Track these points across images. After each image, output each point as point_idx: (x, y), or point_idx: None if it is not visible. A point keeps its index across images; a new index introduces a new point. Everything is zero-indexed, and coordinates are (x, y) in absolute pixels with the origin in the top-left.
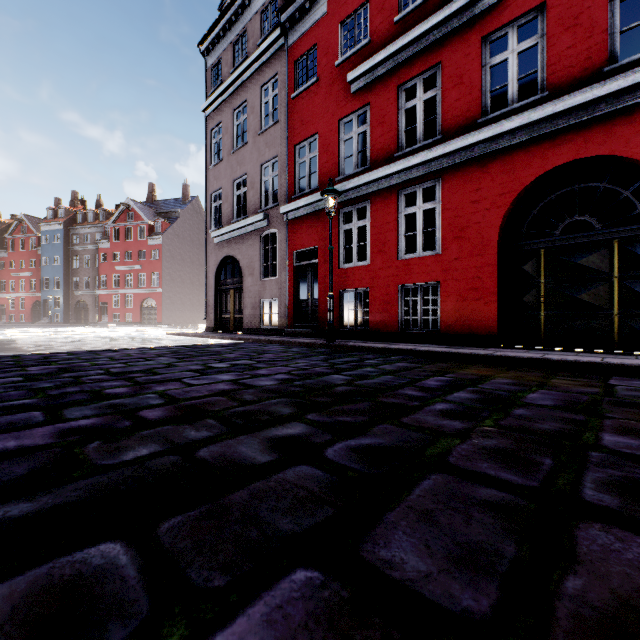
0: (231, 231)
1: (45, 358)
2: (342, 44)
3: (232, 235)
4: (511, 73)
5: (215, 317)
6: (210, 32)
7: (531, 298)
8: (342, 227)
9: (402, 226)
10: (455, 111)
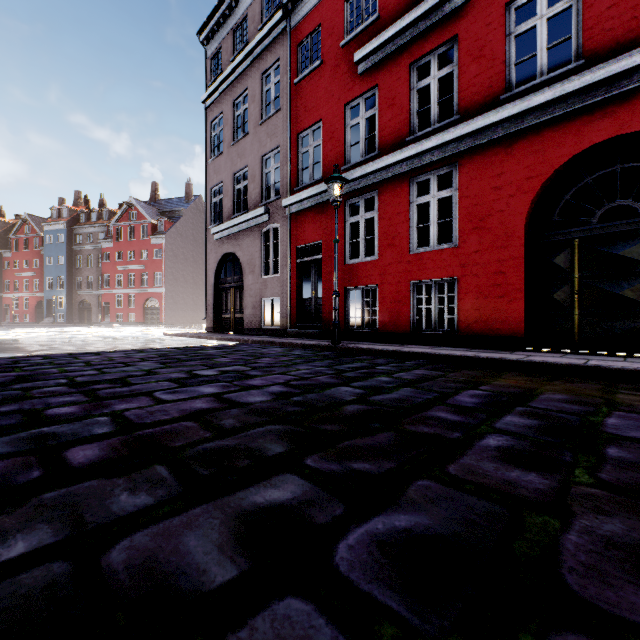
0: (231, 227)
1: (14, 363)
2: (348, 23)
3: (232, 231)
4: (540, 42)
5: (215, 317)
6: (210, 19)
7: (563, 295)
8: (348, 220)
9: (414, 217)
10: (474, 88)
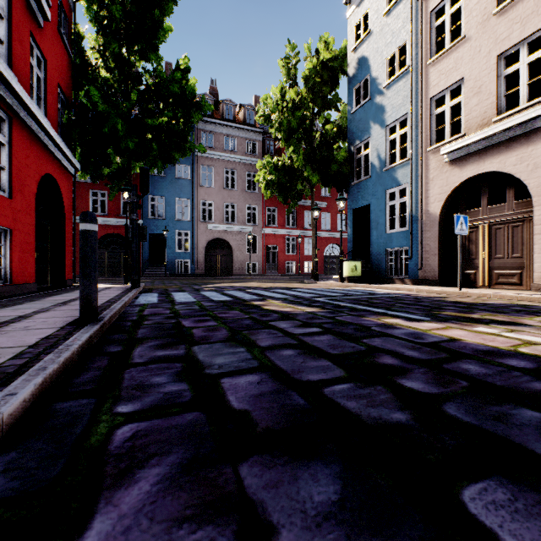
0: None
1: None
2: None
3: None
4: (99, 204)
5: None
6: None
7: (104, 265)
8: None
9: None
10: (81, 206)
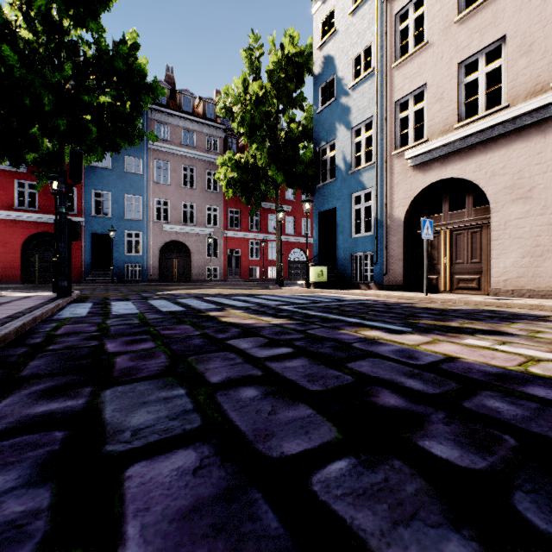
0: None
1: None
2: None
3: None
4: (27, 197)
5: None
6: None
7: (34, 269)
8: None
9: None
10: (3, 199)
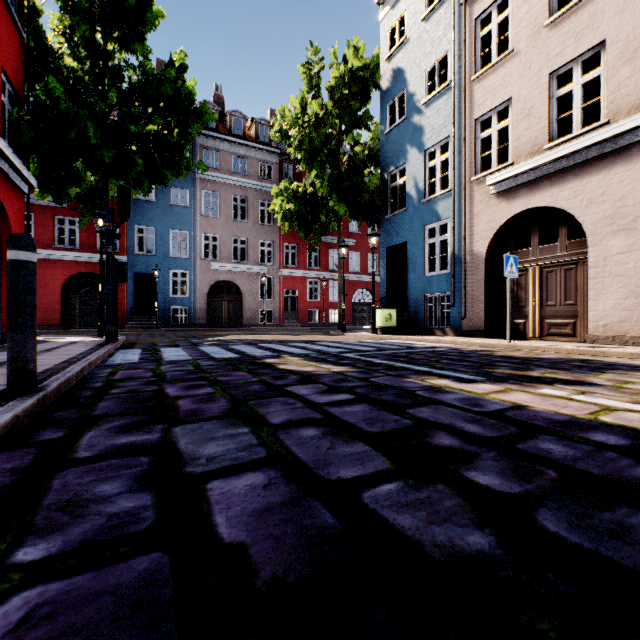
0: None
1: None
2: None
3: None
4: (67, 234)
5: None
6: None
7: (74, 312)
8: None
9: None
10: (42, 237)
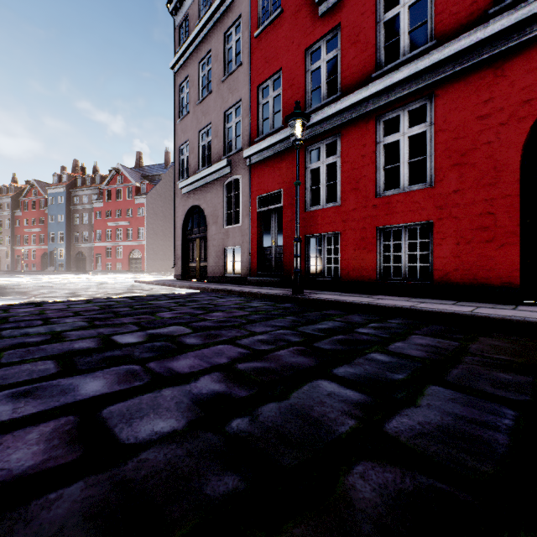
0: (196, 181)
1: None
2: None
3: (197, 185)
4: None
5: (182, 265)
6: None
7: None
8: (309, 166)
9: (381, 158)
10: (454, 7)
